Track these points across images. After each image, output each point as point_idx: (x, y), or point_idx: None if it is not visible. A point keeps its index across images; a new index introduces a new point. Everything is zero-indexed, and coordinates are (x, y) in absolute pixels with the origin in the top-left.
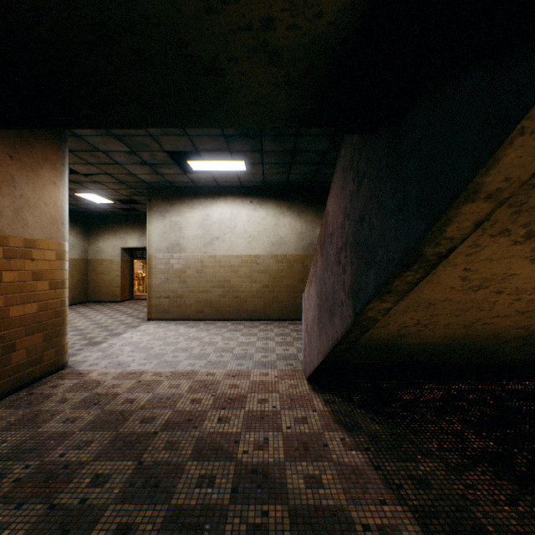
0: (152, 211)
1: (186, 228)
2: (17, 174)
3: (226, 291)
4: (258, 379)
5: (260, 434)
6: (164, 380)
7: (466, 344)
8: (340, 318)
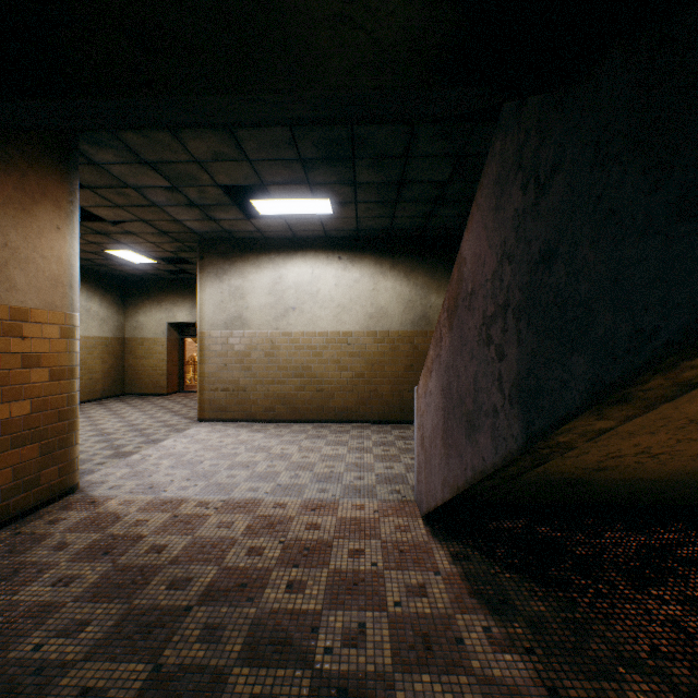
0: (205, 273)
1: (251, 295)
2: None
3: (306, 381)
4: (349, 516)
5: (352, 615)
6: (211, 515)
7: None
8: (491, 438)
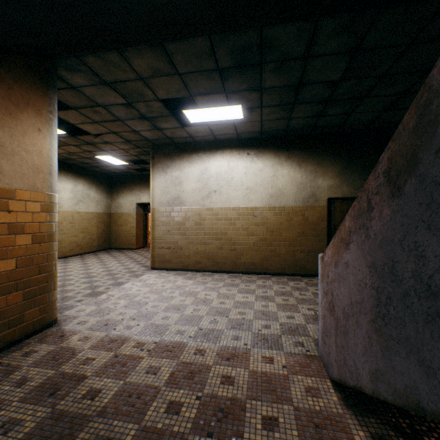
0: (155, 168)
1: (185, 182)
2: None
3: (223, 243)
4: (260, 370)
5: None
6: (143, 357)
7: None
8: None
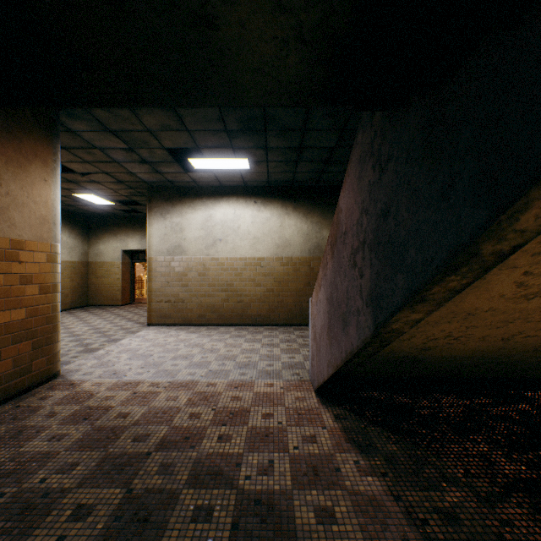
0: (152, 212)
1: (188, 230)
2: (2, 170)
3: (230, 295)
4: (262, 391)
5: (264, 455)
6: (161, 392)
7: (497, 358)
8: (356, 329)
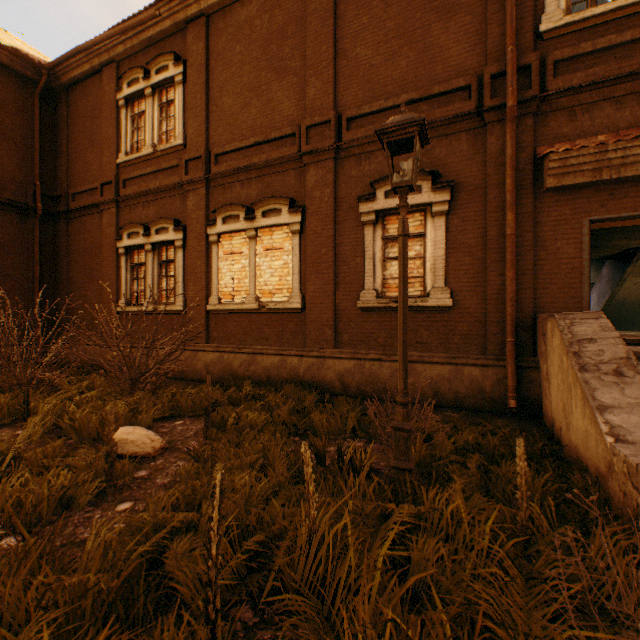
0: None
1: None
2: None
3: None
4: None
5: None
6: None
7: None
8: (606, 295)
